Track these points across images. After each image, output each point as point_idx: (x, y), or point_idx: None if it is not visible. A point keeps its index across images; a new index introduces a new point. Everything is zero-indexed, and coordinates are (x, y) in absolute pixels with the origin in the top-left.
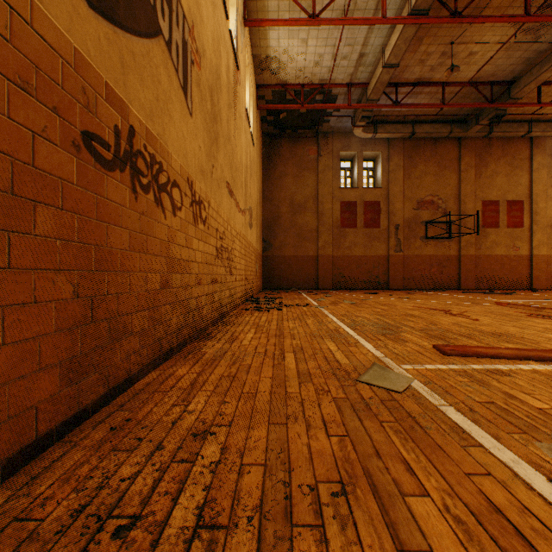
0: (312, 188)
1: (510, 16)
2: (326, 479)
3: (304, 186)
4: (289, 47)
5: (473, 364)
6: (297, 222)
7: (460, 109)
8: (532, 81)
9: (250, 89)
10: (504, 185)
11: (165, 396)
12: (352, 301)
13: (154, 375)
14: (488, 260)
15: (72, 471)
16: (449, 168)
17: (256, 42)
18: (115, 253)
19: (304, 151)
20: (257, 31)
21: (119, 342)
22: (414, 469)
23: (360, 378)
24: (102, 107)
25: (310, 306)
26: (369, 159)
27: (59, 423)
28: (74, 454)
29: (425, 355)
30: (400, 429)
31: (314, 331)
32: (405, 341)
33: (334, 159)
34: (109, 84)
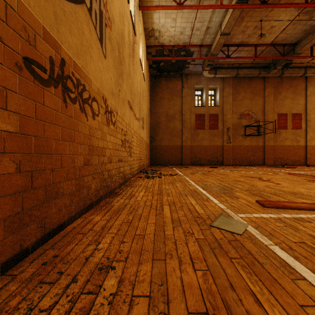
0: (179, 106)
1: (296, 4)
2: (195, 311)
3: (174, 105)
4: (165, 23)
5: (284, 213)
6: (170, 126)
7: (265, 60)
8: (308, 43)
9: (142, 48)
10: (290, 104)
11: (83, 237)
12: (202, 172)
13: (79, 221)
14: (281, 148)
15: (6, 302)
16: (258, 95)
17: (146, 20)
18: (50, 141)
19: (174, 85)
20: (146, 13)
21: (53, 201)
22: (260, 301)
23: (212, 224)
24: (39, 42)
25: (178, 175)
26: (212, 90)
27: (4, 262)
28: (11, 286)
29: (252, 207)
30: (245, 264)
31: (181, 191)
32: (238, 197)
33: (191, 90)
34: (46, 28)
